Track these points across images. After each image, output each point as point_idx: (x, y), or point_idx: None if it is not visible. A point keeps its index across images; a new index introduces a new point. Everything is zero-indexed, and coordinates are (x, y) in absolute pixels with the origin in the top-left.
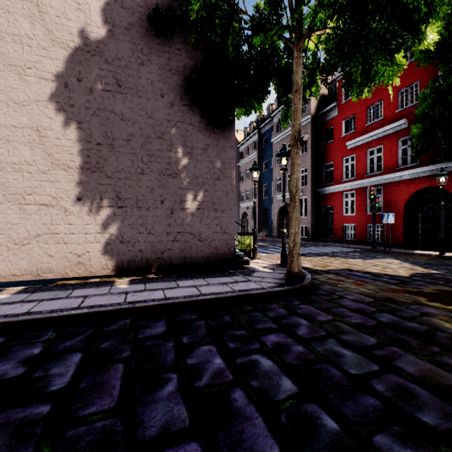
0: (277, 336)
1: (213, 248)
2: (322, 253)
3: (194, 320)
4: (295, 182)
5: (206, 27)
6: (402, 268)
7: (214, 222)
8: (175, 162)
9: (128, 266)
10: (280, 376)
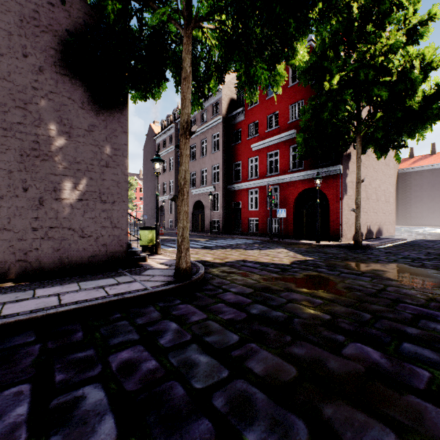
0: (132, 351)
1: (101, 245)
2: (227, 245)
3: (26, 346)
4: (184, 174)
5: None
6: (287, 257)
7: (102, 216)
8: (46, 141)
9: None
10: (104, 415)
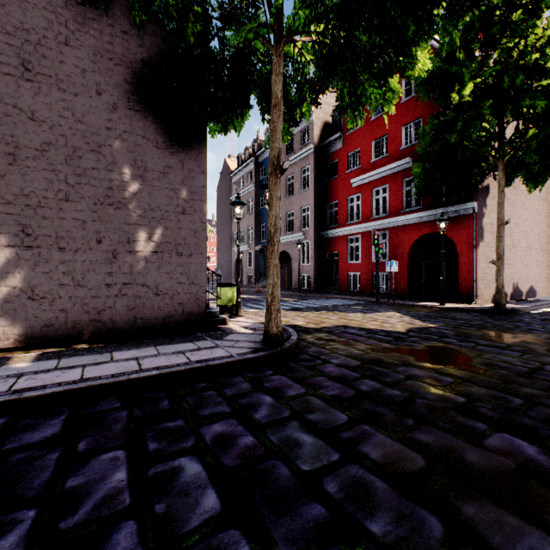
0: (225, 424)
1: (177, 304)
2: (322, 307)
3: (113, 411)
4: (274, 220)
5: (156, 3)
6: (401, 323)
7: (178, 270)
8: (120, 186)
9: (43, 333)
10: (205, 488)
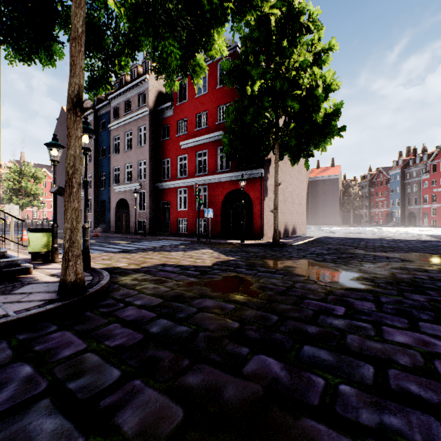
0: None
1: None
2: (151, 248)
3: None
4: (73, 160)
5: None
6: (211, 258)
7: None
8: None
9: None
10: None
